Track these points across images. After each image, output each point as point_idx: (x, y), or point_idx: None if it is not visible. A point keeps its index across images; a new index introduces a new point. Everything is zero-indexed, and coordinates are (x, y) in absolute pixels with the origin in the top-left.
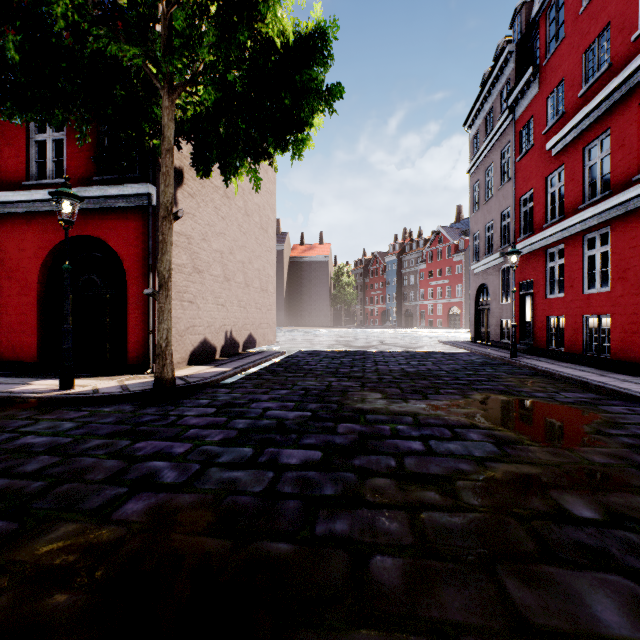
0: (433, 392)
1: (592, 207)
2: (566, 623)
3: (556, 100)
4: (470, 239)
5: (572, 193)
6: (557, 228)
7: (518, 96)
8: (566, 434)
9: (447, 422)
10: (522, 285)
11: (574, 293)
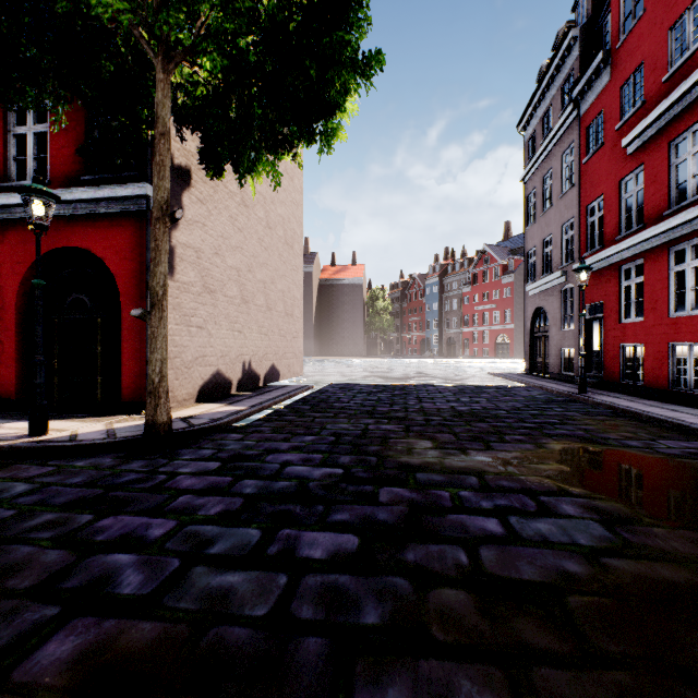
0: (496, 439)
1: (682, 212)
2: None
3: (633, 89)
4: (524, 257)
5: (654, 197)
6: (635, 240)
7: (584, 88)
8: (696, 506)
9: (526, 485)
10: (589, 308)
11: (657, 317)
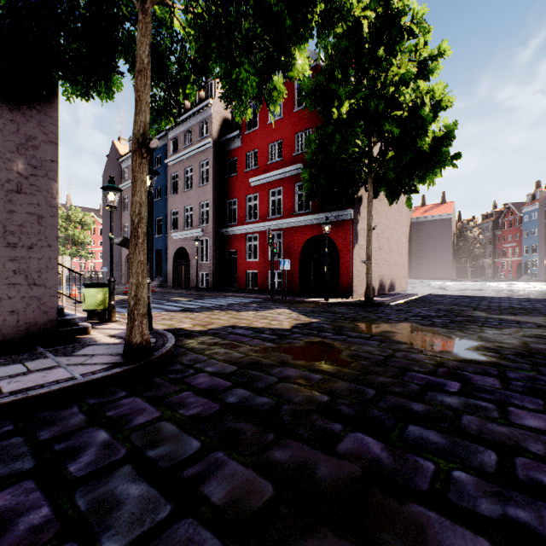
0: (523, 314)
1: None
2: (514, 339)
3: None
4: None
5: None
6: None
7: None
8: None
9: (518, 321)
10: None
11: None
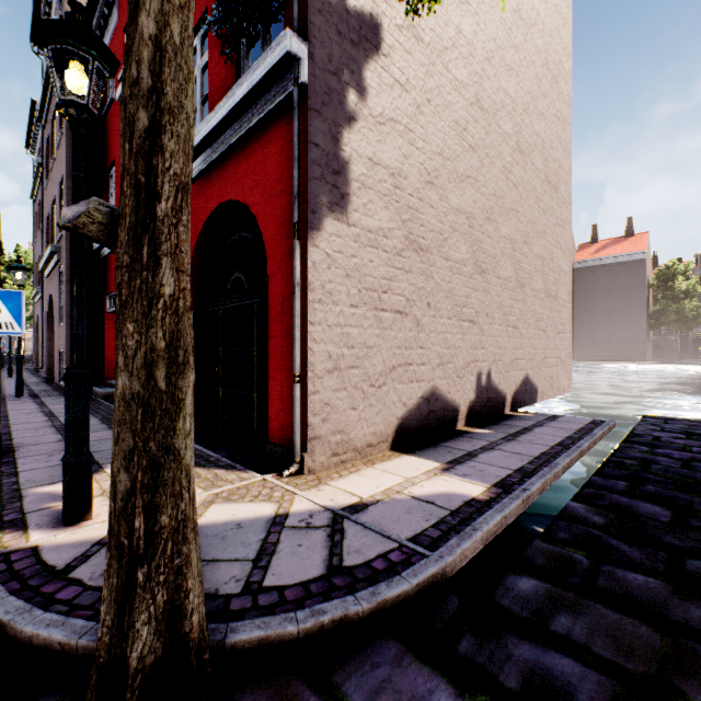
0: None
1: None
2: None
3: None
4: None
5: None
6: None
7: None
8: None
9: None
10: None
11: None
